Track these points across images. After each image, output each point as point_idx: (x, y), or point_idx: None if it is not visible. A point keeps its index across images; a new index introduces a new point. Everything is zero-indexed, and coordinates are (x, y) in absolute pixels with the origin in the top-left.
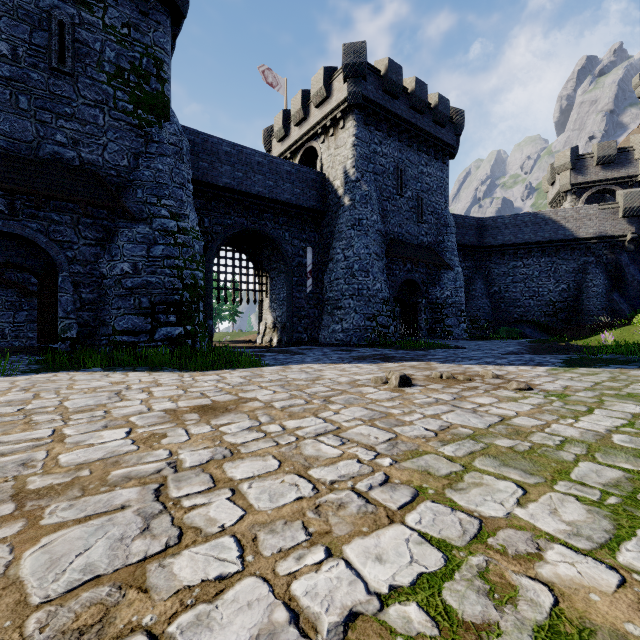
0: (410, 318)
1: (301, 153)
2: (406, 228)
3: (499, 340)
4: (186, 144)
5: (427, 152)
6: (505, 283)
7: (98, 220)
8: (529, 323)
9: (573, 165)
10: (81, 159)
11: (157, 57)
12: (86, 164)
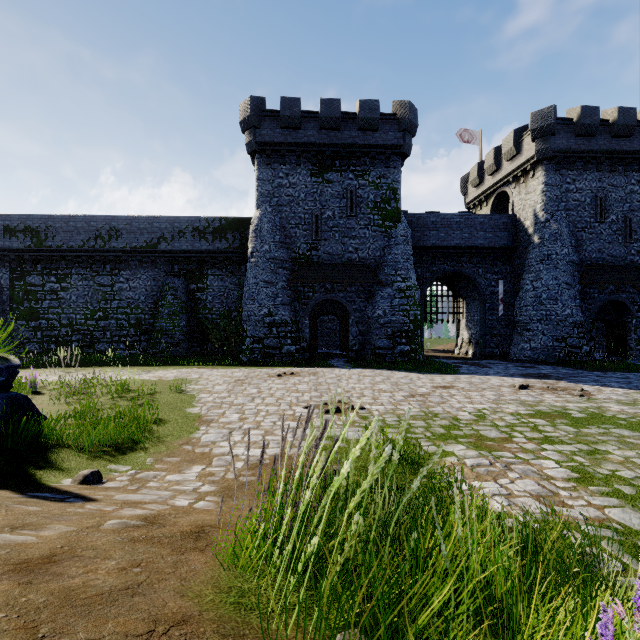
0: (616, 337)
1: (494, 196)
2: (608, 252)
3: None
4: (409, 232)
5: (639, 170)
6: None
7: (366, 288)
8: None
9: None
10: (359, 257)
11: (394, 188)
12: (361, 259)
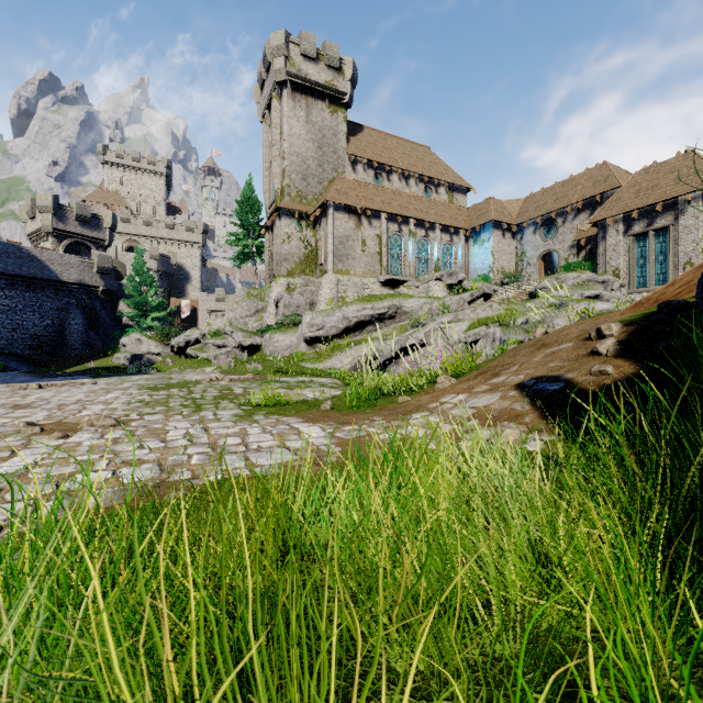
0: None
1: None
2: None
3: None
4: None
5: None
6: None
7: None
8: (14, 356)
9: (56, 211)
10: None
11: None
12: None
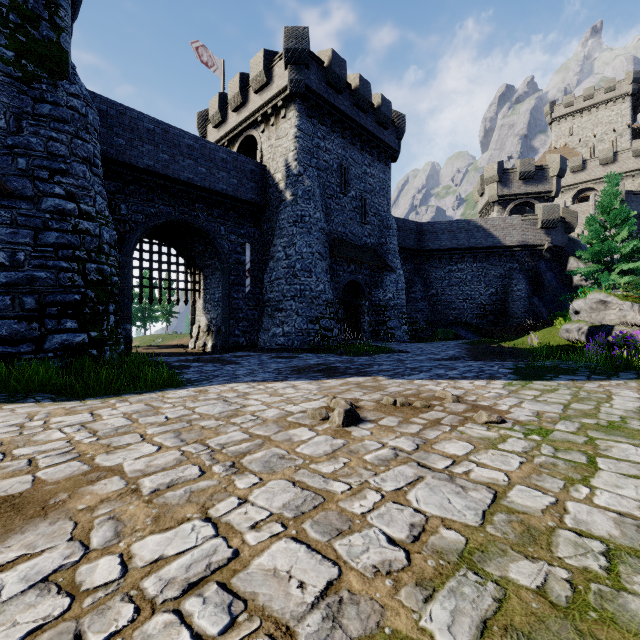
0: (354, 320)
1: (240, 142)
2: (350, 228)
3: (438, 342)
4: (92, 111)
5: (370, 152)
6: (442, 286)
7: None
8: (463, 325)
9: (500, 178)
10: None
11: None
12: None
